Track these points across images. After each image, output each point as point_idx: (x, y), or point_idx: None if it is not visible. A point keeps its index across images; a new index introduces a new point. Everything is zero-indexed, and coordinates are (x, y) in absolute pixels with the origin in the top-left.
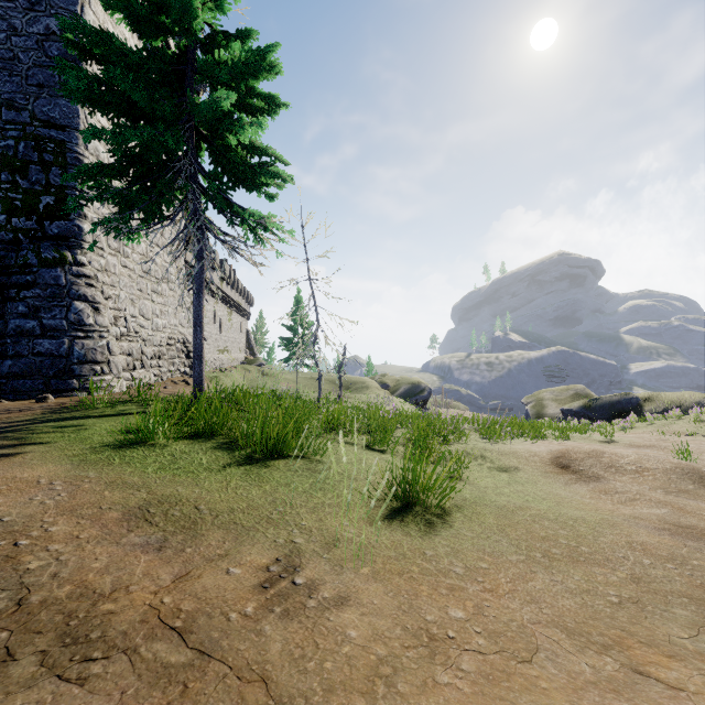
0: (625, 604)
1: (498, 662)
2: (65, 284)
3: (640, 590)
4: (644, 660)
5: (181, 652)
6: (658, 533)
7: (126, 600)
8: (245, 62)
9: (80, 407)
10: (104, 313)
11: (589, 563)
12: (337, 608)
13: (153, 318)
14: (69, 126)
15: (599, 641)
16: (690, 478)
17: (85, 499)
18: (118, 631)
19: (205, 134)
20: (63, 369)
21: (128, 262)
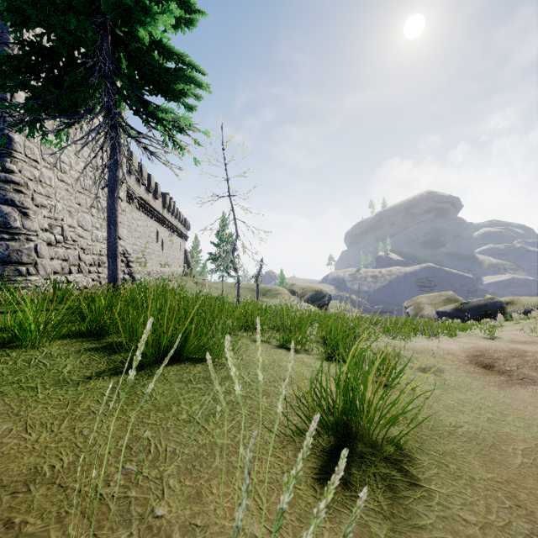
0: None
1: None
2: None
3: None
4: None
5: None
6: None
7: None
8: None
9: None
10: (33, 218)
11: None
12: None
13: (93, 230)
14: None
15: None
16: None
17: None
18: None
19: (120, 36)
20: None
21: (65, 177)
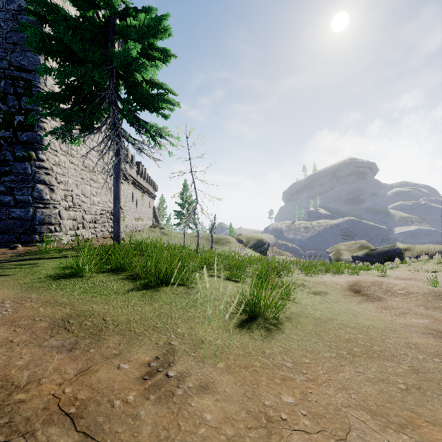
0: (410, 390)
1: (320, 440)
2: (31, 173)
3: (420, 379)
4: (433, 437)
5: (69, 435)
6: (425, 336)
7: (35, 391)
8: (147, 26)
9: (38, 252)
10: (57, 192)
11: (381, 358)
12: (198, 396)
13: (91, 197)
14: (34, 70)
15: (396, 421)
16: (440, 299)
17: (24, 313)
18: (23, 417)
19: (121, 74)
20: (29, 228)
21: (74, 160)
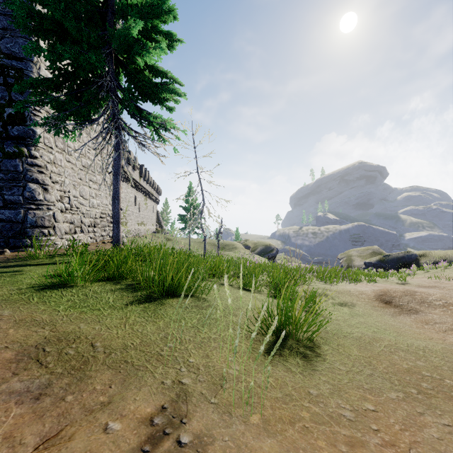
0: None
1: None
2: (22, 171)
3: None
4: None
5: None
6: None
7: None
8: (150, 4)
9: (26, 258)
10: (51, 192)
11: None
12: None
13: (90, 199)
14: (26, 58)
15: None
16: None
17: None
18: None
19: (121, 60)
20: (19, 231)
21: (71, 159)
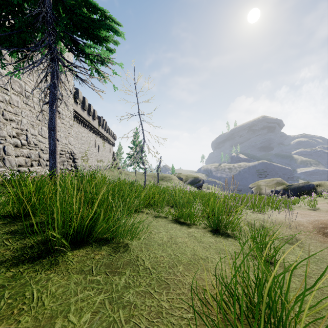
0: None
1: None
2: None
3: None
4: None
5: None
6: None
7: None
8: None
9: None
10: (2, 128)
11: None
12: None
13: None
14: None
15: None
16: None
17: None
18: None
19: None
20: None
21: (29, 102)
